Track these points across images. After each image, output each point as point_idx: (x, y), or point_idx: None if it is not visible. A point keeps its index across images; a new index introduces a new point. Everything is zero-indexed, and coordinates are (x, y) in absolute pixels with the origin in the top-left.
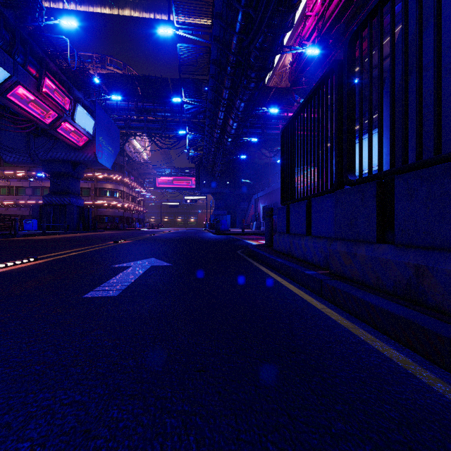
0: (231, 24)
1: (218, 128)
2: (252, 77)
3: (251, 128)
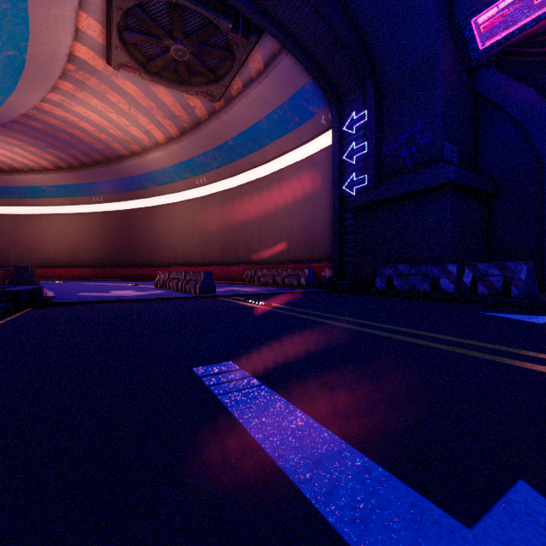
0: None
1: None
2: None
3: None
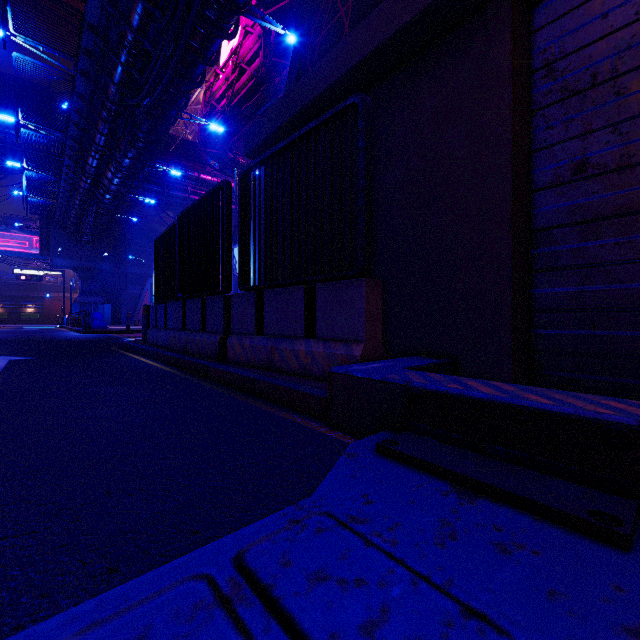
0: (108, 67)
1: (88, 177)
2: (140, 137)
3: (147, 182)
